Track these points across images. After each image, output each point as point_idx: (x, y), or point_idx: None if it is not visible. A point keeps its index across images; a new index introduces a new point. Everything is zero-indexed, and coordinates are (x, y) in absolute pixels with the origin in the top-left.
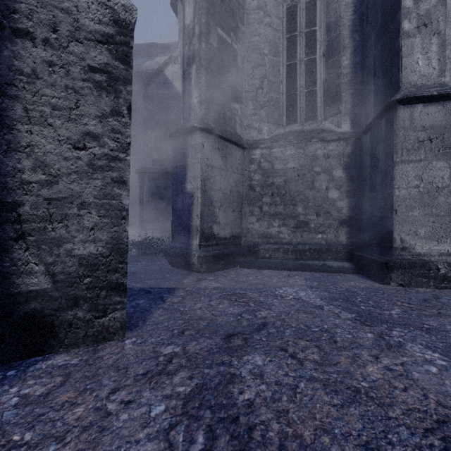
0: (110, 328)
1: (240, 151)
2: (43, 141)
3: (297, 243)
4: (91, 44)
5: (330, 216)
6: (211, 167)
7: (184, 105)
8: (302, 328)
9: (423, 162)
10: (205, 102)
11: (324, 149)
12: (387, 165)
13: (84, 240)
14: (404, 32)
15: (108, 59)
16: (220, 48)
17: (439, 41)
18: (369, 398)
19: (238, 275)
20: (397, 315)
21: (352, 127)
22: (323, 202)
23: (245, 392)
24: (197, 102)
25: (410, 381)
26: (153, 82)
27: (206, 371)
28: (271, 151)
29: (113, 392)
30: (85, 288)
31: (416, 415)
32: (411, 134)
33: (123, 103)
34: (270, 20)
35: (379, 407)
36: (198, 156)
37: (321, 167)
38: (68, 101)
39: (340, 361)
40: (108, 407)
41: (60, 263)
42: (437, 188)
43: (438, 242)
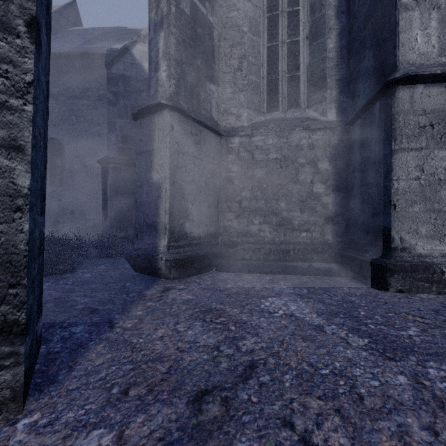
0: None
1: (217, 139)
2: None
3: (280, 242)
4: None
5: (316, 213)
6: (182, 154)
7: (150, 80)
8: (306, 369)
9: (425, 150)
10: (175, 77)
11: (309, 138)
12: (383, 154)
13: None
14: (401, 4)
15: None
16: (194, 17)
17: (439, 17)
18: None
19: (214, 282)
20: (419, 337)
21: (338, 116)
22: (307, 197)
23: None
24: (166, 76)
25: None
26: (119, 62)
27: None
28: (251, 140)
29: None
30: None
31: None
32: (411, 118)
33: (18, 14)
34: None
35: None
36: (166, 139)
37: (306, 158)
38: None
39: None
40: None
41: None
42: (439, 180)
43: (440, 242)
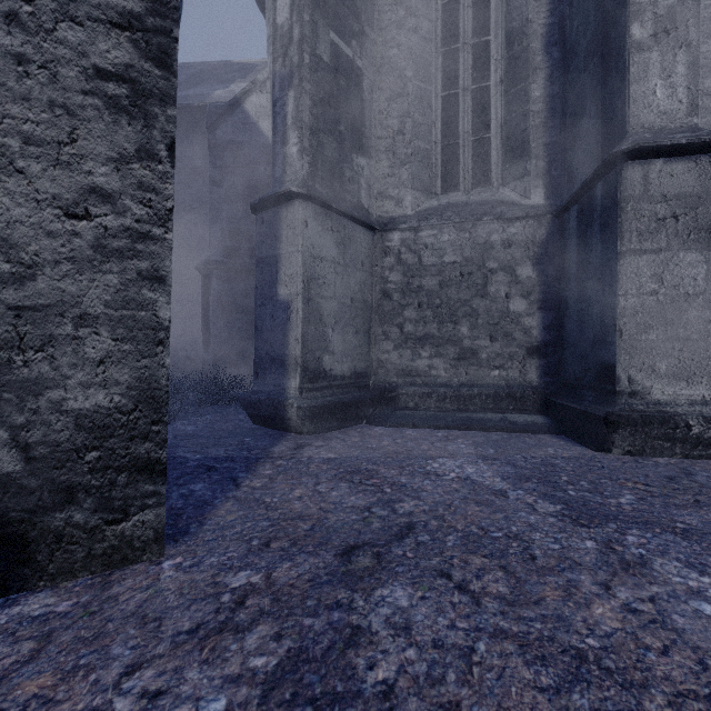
0: (136, 540)
1: (368, 235)
2: (6, 200)
3: (460, 384)
4: (99, 29)
5: (513, 341)
6: (319, 259)
7: (275, 157)
8: (475, 532)
9: (665, 253)
10: (310, 152)
11: (503, 232)
12: (606, 258)
13: (87, 383)
14: (633, 43)
15: (131, 57)
16: (335, 64)
17: (688, 59)
18: (604, 672)
19: (364, 438)
20: (630, 506)
21: (548, 198)
22: (501, 318)
23: (378, 664)
24: (297, 152)
25: (671, 634)
26: (226, 122)
27: (307, 621)
28: (418, 236)
29: (130, 672)
30: (88, 470)
31: (692, 706)
32: (644, 207)
33: (160, 138)
34: (416, 22)
35: (624, 691)
36: (298, 240)
37: (498, 261)
38: (55, 129)
39: (545, 595)
40: (116, 707)
41: (39, 426)
42: (686, 295)
43: (688, 383)
